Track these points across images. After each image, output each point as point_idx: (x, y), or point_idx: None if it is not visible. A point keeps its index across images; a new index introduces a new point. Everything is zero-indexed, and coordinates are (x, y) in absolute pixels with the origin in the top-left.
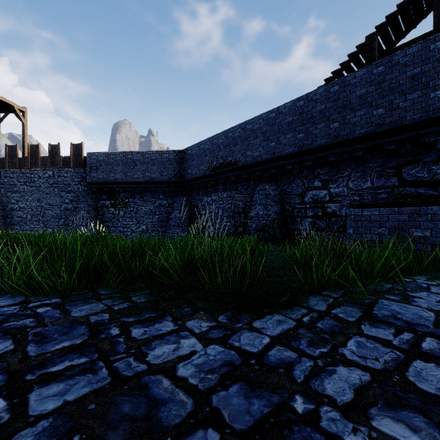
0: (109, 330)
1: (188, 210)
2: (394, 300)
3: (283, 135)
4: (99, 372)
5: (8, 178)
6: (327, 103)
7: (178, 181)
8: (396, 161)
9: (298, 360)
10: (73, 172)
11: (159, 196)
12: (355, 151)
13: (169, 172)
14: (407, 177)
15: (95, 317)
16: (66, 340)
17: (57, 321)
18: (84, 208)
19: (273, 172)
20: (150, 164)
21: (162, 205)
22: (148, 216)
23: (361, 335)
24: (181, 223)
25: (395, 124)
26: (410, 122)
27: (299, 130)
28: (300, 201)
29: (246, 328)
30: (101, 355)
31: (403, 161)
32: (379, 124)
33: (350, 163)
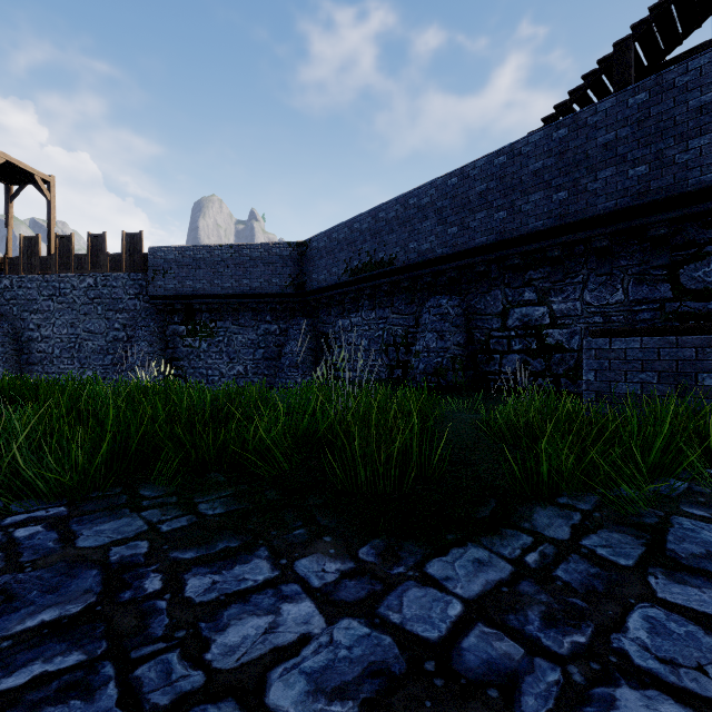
0: (143, 580)
1: (313, 341)
2: (703, 519)
3: (471, 214)
4: (98, 695)
5: (24, 289)
6: (547, 158)
7: (296, 292)
8: (668, 255)
9: (526, 665)
10: (127, 279)
11: (264, 318)
12: (596, 240)
13: (281, 278)
14: (688, 282)
15: (121, 549)
16: (51, 606)
17: (45, 559)
18: (145, 338)
19: (455, 276)
20: (251, 265)
21: (270, 332)
22: (248, 351)
23: (653, 601)
24: (301, 362)
25: (668, 192)
26: (694, 187)
27: (498, 206)
28: (500, 325)
29: (413, 578)
30: (113, 646)
31: (682, 255)
32: (638, 193)
33: (586, 260)
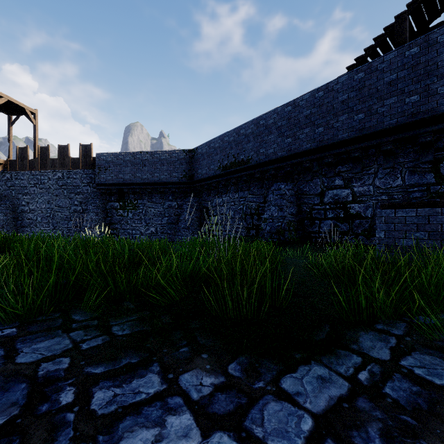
0: (59, 393)
1: (198, 212)
2: None
3: (300, 129)
4: None
5: (19, 180)
6: (350, 92)
7: (188, 181)
8: (433, 154)
9: None
10: (82, 173)
11: (168, 198)
12: (384, 145)
13: (178, 172)
14: None
15: (48, 364)
16: None
17: None
18: (93, 210)
19: (289, 170)
20: (159, 164)
21: (171, 206)
22: (157, 218)
23: None
24: (191, 226)
25: (432, 112)
26: None
27: (318, 124)
28: (319, 201)
29: (271, 393)
30: None
31: (442, 154)
32: (412, 113)
33: (377, 158)
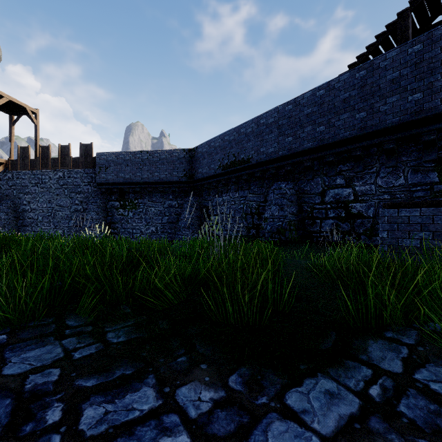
0: (46, 410)
1: (199, 211)
2: None
3: (301, 128)
4: None
5: (20, 179)
6: (352, 90)
7: (188, 180)
8: (436, 153)
9: None
10: (83, 172)
11: (168, 197)
12: (386, 143)
13: (179, 171)
14: None
15: (36, 376)
16: None
17: None
18: (94, 209)
19: (290, 169)
20: (160, 164)
21: (172, 206)
22: (158, 218)
23: None
24: (191, 225)
25: (436, 110)
26: None
27: (319, 123)
28: (320, 200)
29: (275, 410)
30: None
31: None
32: (415, 111)
33: (379, 157)
